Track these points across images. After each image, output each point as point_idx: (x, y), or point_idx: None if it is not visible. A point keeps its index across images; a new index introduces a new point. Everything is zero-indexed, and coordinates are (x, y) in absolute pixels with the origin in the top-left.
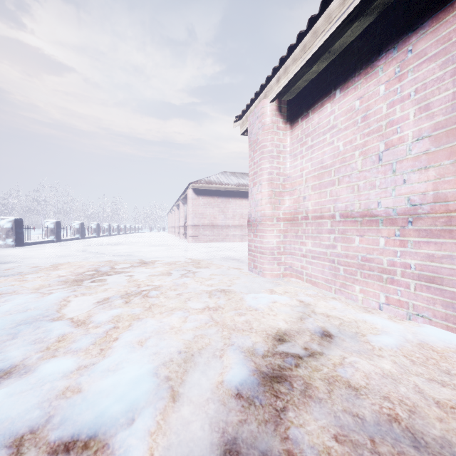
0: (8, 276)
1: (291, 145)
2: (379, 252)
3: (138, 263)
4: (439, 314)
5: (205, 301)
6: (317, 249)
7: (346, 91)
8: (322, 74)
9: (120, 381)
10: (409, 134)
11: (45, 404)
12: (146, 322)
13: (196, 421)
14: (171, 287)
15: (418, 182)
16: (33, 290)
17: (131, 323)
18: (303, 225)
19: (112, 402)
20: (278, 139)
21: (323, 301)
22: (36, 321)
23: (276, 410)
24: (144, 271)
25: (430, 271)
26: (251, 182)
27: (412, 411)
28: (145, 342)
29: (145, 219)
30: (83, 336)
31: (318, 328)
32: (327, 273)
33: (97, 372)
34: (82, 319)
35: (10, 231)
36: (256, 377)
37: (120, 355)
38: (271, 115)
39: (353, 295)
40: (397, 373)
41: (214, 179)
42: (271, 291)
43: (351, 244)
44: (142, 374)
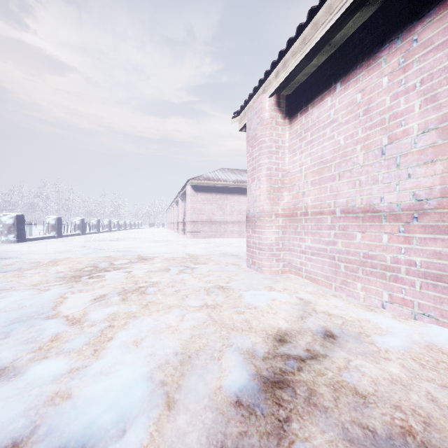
0: (7, 272)
1: (289, 140)
2: (382, 249)
3: (137, 259)
4: (447, 314)
5: (203, 299)
6: (317, 246)
7: (347, 84)
8: (322, 67)
9: (113, 386)
10: (414, 126)
11: (31, 412)
12: (142, 320)
13: (192, 432)
14: (169, 284)
15: (424, 176)
16: (31, 286)
17: (127, 321)
18: (302, 221)
19: (103, 410)
20: (277, 134)
21: (323, 299)
22: (30, 319)
23: (279, 421)
24: (143, 267)
25: (437, 269)
26: (250, 178)
27: (427, 423)
28: (141, 342)
29: (145, 215)
30: (76, 336)
31: (320, 327)
32: (327, 270)
33: (89, 376)
34: (77, 317)
35: (12, 227)
36: (257, 382)
37: (113, 357)
38: (269, 110)
39: (354, 292)
40: (406, 379)
41: (212, 176)
42: (270, 288)
43: (352, 241)
44: (136, 378)
